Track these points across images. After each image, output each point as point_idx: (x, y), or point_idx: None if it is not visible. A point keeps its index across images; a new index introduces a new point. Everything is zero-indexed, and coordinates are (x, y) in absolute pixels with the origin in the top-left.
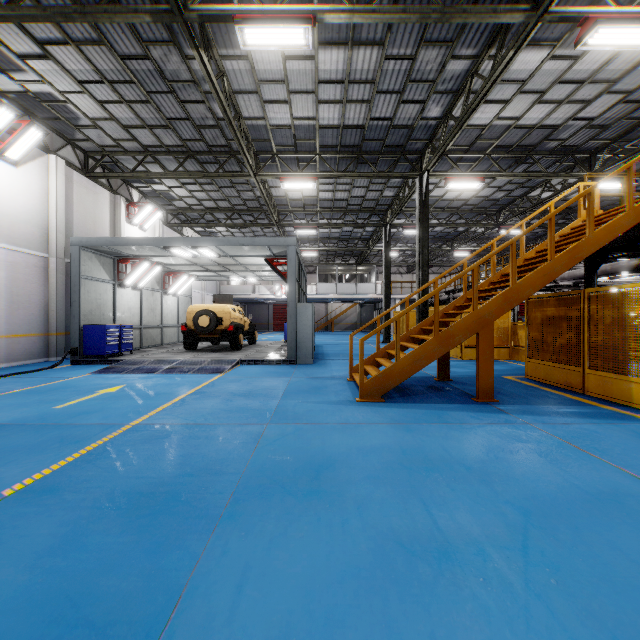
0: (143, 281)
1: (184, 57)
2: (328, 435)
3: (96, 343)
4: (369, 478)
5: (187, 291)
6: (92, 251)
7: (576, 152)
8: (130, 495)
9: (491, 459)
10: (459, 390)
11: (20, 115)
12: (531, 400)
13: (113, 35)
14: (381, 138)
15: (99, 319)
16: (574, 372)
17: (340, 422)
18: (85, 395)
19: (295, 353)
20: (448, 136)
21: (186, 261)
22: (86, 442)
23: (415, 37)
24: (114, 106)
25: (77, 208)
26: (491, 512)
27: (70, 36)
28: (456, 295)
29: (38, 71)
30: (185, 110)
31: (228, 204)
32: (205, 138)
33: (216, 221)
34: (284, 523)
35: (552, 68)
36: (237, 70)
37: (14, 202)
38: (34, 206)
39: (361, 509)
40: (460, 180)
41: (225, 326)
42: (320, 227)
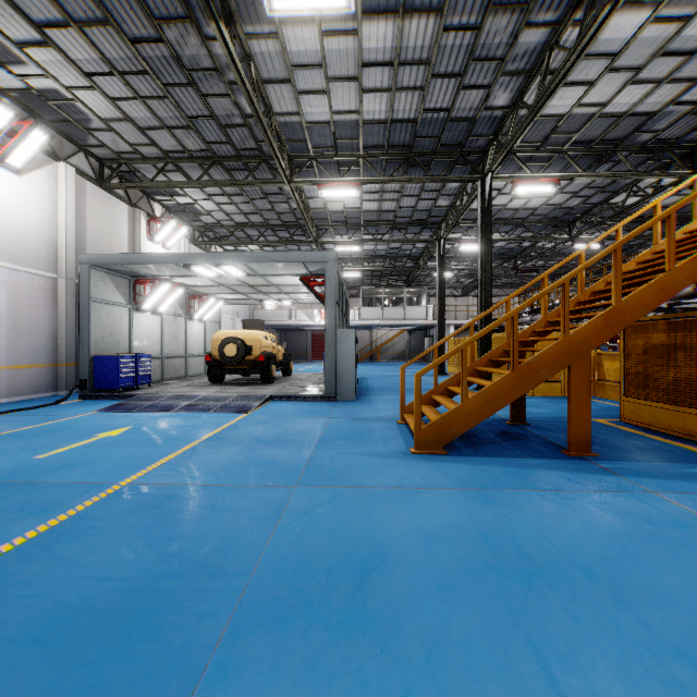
0: (164, 305)
1: (203, 38)
2: (376, 507)
3: (108, 375)
4: (440, 590)
5: (215, 316)
6: (104, 270)
7: (673, 146)
8: (78, 615)
9: (619, 556)
10: (541, 438)
11: (20, 114)
12: (641, 454)
13: (120, 13)
14: (436, 135)
15: (113, 348)
16: (693, 416)
17: (391, 485)
18: (80, 440)
19: (335, 388)
20: (518, 127)
21: (211, 282)
22: (53, 512)
23: (481, 0)
24: (128, 104)
25: (91, 223)
26: (656, 676)
27: (71, 17)
28: (521, 320)
29: (40, 63)
30: (208, 106)
31: (261, 218)
32: (232, 140)
33: (248, 238)
34: (306, 690)
35: (653, 36)
36: (266, 53)
37: (17, 215)
38: (40, 220)
39: (433, 660)
40: (530, 183)
41: (255, 356)
42: (364, 244)
